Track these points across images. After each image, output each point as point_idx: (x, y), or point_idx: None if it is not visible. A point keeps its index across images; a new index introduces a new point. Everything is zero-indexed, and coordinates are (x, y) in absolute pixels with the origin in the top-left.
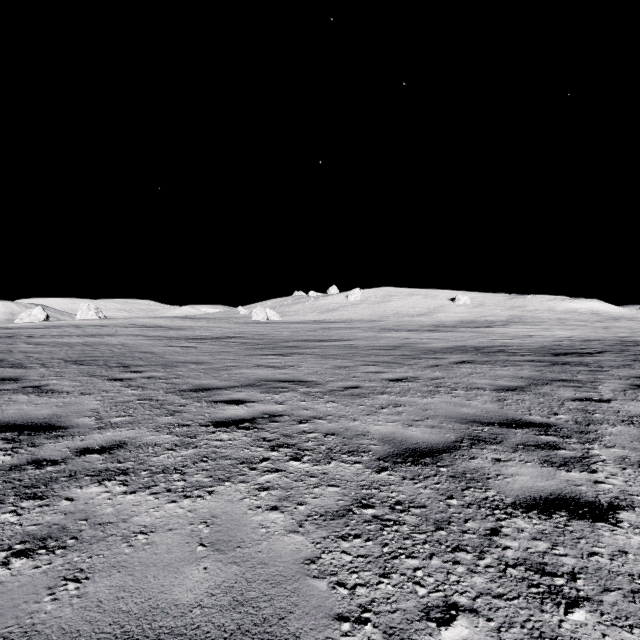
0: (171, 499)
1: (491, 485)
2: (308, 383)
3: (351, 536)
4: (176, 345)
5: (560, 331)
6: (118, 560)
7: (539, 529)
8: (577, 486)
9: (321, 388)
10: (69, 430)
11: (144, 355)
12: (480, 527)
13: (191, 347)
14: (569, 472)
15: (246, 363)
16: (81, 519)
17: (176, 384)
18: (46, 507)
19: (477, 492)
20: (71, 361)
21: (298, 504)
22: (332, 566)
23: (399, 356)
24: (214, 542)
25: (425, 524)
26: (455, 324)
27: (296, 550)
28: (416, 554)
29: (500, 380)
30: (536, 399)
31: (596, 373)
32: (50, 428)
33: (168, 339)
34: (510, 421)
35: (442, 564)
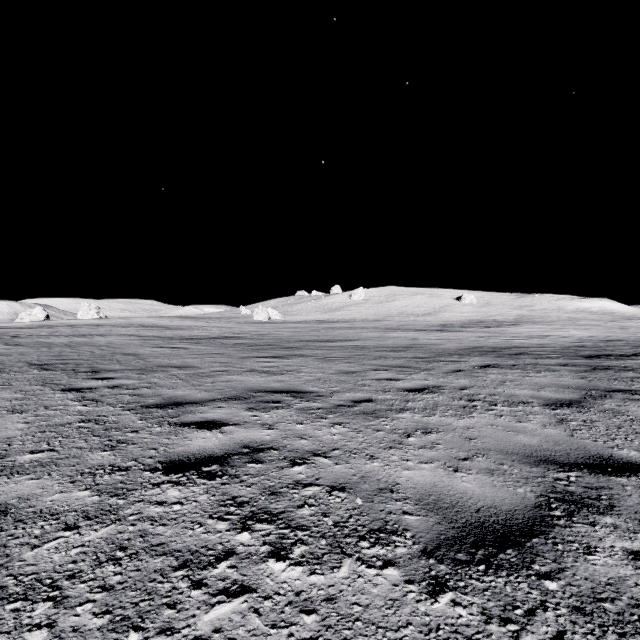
0: None
1: None
2: (308, 395)
3: None
4: (167, 346)
5: (575, 331)
6: None
7: None
8: None
9: (324, 402)
10: None
11: (125, 357)
12: None
13: (182, 348)
14: None
15: (238, 367)
16: None
17: (143, 396)
18: None
19: None
20: (37, 365)
21: None
22: None
23: (412, 359)
24: None
25: None
26: (462, 324)
27: None
28: None
29: (544, 390)
30: (608, 420)
31: None
32: None
33: (161, 339)
34: (599, 460)
35: None
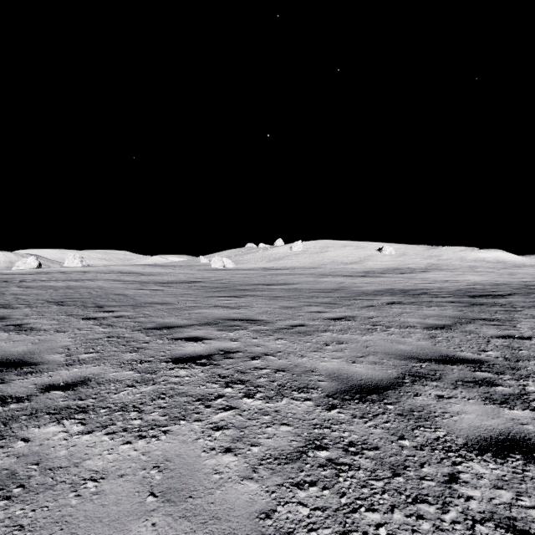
0: (126, 440)
1: (439, 424)
2: (259, 322)
3: (306, 483)
4: (146, 288)
5: (472, 276)
6: (62, 514)
7: (498, 475)
8: (524, 425)
9: (271, 326)
10: (39, 366)
11: (117, 297)
12: (437, 472)
13: (158, 290)
14: (512, 410)
15: (205, 304)
16: (32, 463)
17: (142, 322)
18: (0, 449)
19: (427, 432)
20: (53, 302)
21: (252, 445)
22: (289, 522)
23: (337, 298)
24: (165, 491)
25: (381, 469)
26: (382, 271)
27: (250, 501)
28: (376, 506)
29: (428, 319)
30: (464, 336)
31: (511, 313)
32: (22, 364)
33: (139, 283)
34: (445, 357)
35: (405, 519)
